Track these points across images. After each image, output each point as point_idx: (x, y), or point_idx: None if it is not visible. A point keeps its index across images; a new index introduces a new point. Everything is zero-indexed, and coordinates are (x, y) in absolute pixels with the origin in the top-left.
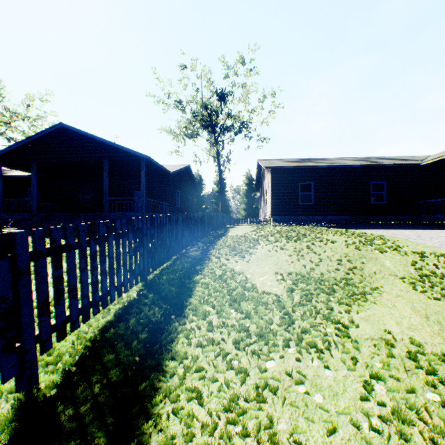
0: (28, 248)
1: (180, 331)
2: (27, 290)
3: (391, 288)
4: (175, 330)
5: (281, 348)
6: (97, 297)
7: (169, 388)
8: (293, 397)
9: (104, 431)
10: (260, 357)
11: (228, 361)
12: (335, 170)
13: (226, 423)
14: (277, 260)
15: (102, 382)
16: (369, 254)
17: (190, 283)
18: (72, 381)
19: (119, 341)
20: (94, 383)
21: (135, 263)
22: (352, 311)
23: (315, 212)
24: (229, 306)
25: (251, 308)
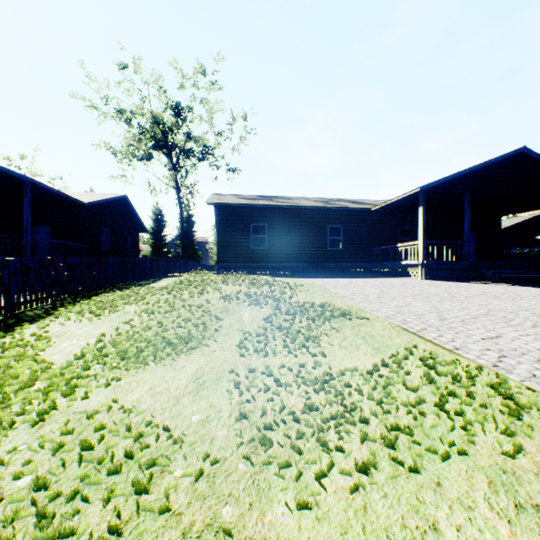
0: None
1: None
2: None
3: (215, 346)
4: None
5: None
6: None
7: None
8: None
9: None
10: None
11: None
12: (291, 211)
13: None
14: (131, 318)
15: None
16: (237, 306)
17: None
18: None
19: None
20: None
21: None
22: (123, 377)
23: (269, 258)
24: None
25: None
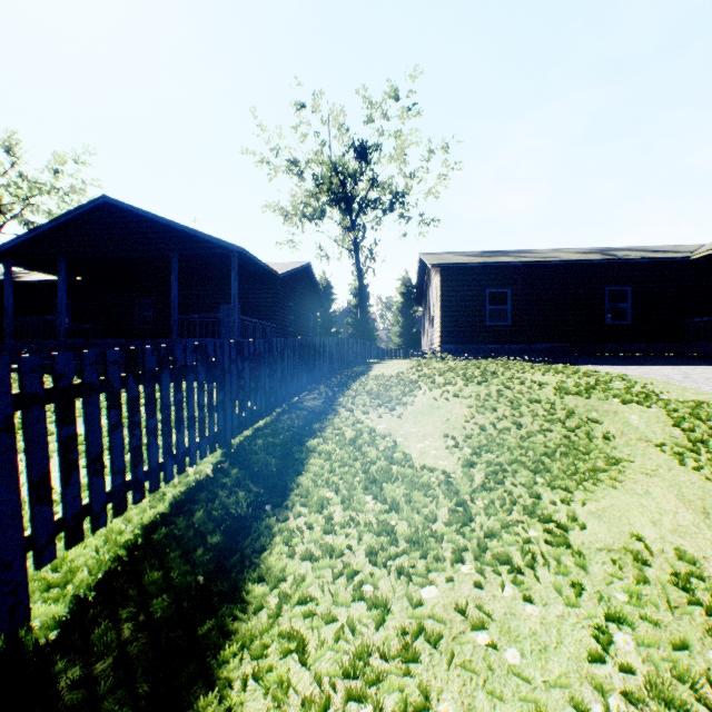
0: (11, 388)
1: (277, 532)
2: (8, 461)
3: (642, 463)
4: (269, 531)
5: (450, 563)
6: (141, 474)
7: (250, 632)
8: (468, 653)
9: (131, 708)
10: (411, 579)
11: (356, 585)
12: (546, 269)
13: (346, 698)
14: (447, 414)
15: (137, 620)
16: (603, 404)
17: (300, 451)
18: (86, 617)
19: (174, 547)
20: (122, 621)
21: (210, 418)
22: (575, 500)
23: (513, 338)
24: (363, 491)
25: (400, 494)
